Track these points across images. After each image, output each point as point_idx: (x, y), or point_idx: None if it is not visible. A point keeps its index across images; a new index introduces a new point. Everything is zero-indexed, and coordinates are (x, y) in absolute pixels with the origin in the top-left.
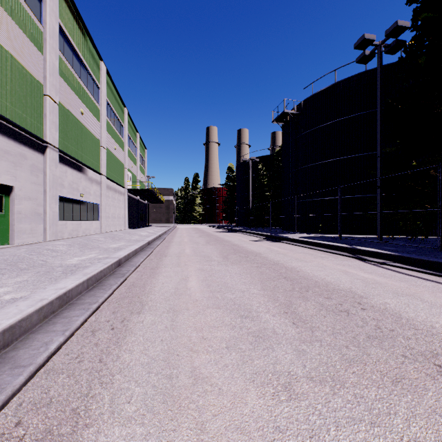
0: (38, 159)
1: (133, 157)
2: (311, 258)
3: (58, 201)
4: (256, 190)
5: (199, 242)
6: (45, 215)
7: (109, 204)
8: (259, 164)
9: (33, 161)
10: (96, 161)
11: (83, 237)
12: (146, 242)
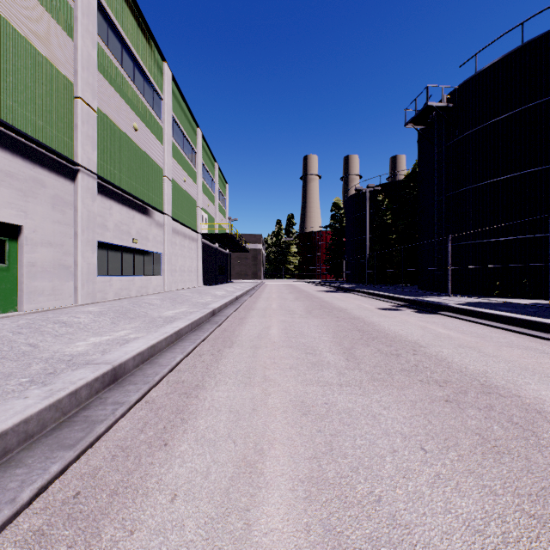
0: (65, 188)
1: (210, 193)
2: None
3: (96, 248)
4: (375, 232)
5: (295, 311)
6: (75, 268)
7: (176, 253)
8: (379, 195)
9: (56, 191)
10: (157, 196)
11: (133, 299)
12: (206, 313)
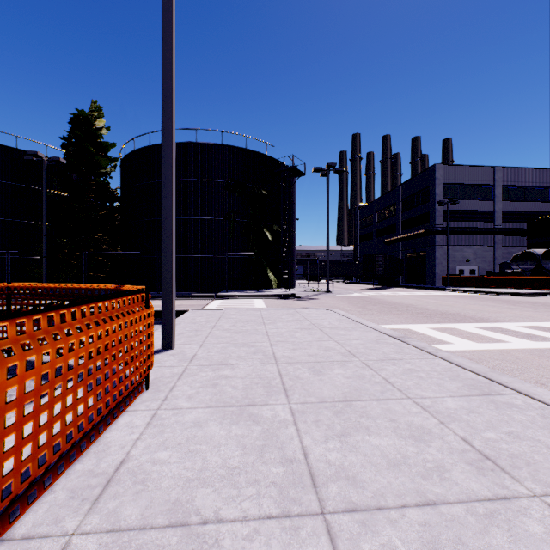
0: None
1: None
2: None
3: None
4: None
5: None
6: None
7: None
8: None
9: None
10: None
11: None
12: None
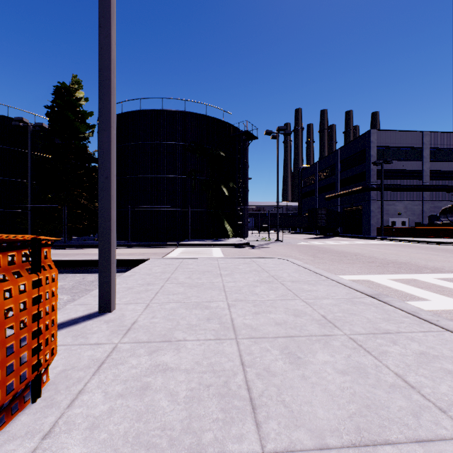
0: None
1: None
2: None
3: None
4: None
5: None
6: None
7: None
8: None
9: None
10: None
11: None
12: None
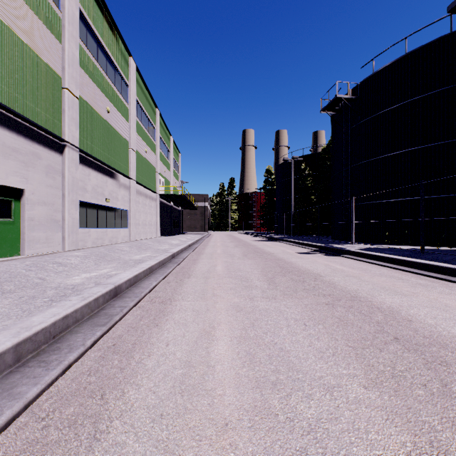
0: (55, 159)
1: (166, 161)
2: (406, 287)
3: (79, 206)
4: (299, 194)
5: (235, 255)
6: (63, 222)
7: (139, 210)
8: (302, 164)
9: (49, 162)
10: (124, 164)
11: (107, 247)
12: (168, 255)
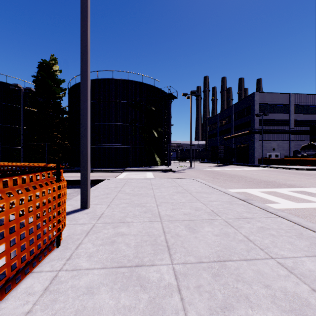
0: None
1: None
2: None
3: None
4: None
5: None
6: None
7: None
8: None
9: None
10: None
11: None
12: None
